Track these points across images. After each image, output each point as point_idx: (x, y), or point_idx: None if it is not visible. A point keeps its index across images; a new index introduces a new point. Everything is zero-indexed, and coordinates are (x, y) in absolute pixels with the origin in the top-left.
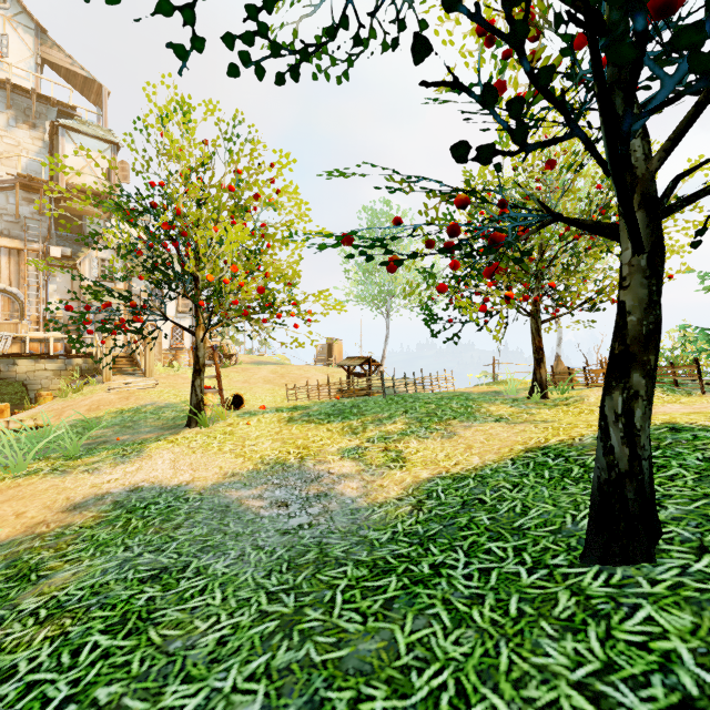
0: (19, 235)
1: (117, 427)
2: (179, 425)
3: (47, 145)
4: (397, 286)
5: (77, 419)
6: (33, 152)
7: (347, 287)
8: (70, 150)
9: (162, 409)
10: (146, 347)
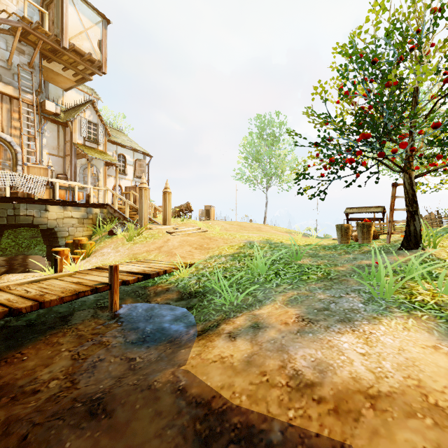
0: (10, 82)
1: (306, 257)
2: (379, 250)
3: (36, 1)
4: (277, 170)
5: (218, 256)
6: (23, 3)
7: (237, 170)
8: (71, 11)
9: (278, 245)
10: (167, 199)
